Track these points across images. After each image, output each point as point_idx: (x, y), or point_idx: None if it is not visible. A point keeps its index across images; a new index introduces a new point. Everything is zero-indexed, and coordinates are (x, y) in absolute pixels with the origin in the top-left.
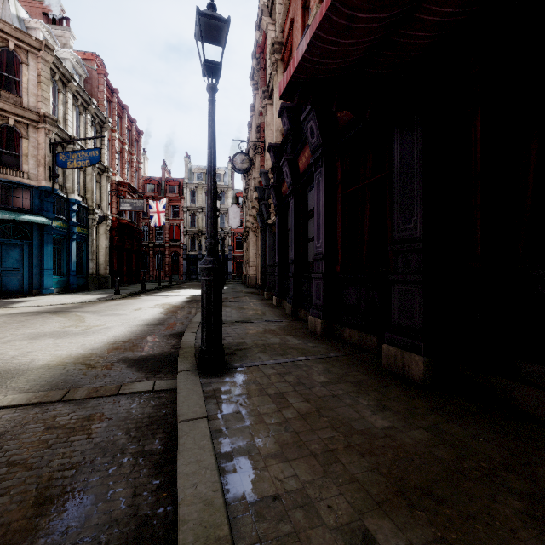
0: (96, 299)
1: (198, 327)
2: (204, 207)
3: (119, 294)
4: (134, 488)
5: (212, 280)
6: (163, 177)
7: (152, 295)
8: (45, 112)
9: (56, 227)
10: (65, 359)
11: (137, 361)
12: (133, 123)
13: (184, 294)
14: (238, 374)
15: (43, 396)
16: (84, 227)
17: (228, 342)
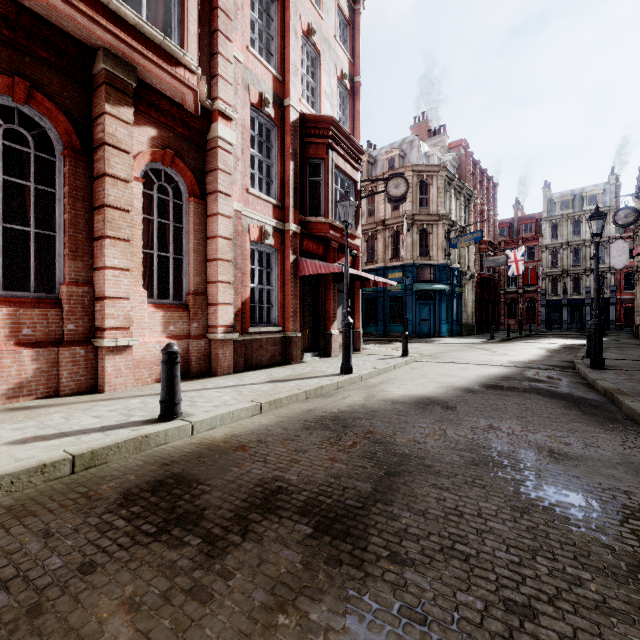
0: (480, 342)
1: (582, 358)
2: (571, 241)
3: (494, 339)
4: (575, 379)
5: (597, 329)
6: (514, 217)
7: (523, 342)
8: (442, 213)
9: (446, 290)
10: (514, 361)
11: (551, 365)
12: (490, 180)
13: (553, 342)
14: (612, 370)
15: (523, 366)
16: (459, 287)
17: (606, 364)
